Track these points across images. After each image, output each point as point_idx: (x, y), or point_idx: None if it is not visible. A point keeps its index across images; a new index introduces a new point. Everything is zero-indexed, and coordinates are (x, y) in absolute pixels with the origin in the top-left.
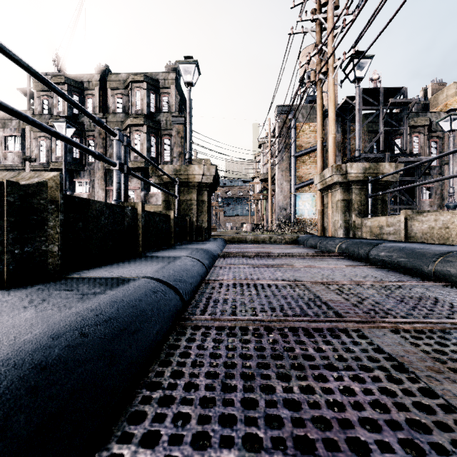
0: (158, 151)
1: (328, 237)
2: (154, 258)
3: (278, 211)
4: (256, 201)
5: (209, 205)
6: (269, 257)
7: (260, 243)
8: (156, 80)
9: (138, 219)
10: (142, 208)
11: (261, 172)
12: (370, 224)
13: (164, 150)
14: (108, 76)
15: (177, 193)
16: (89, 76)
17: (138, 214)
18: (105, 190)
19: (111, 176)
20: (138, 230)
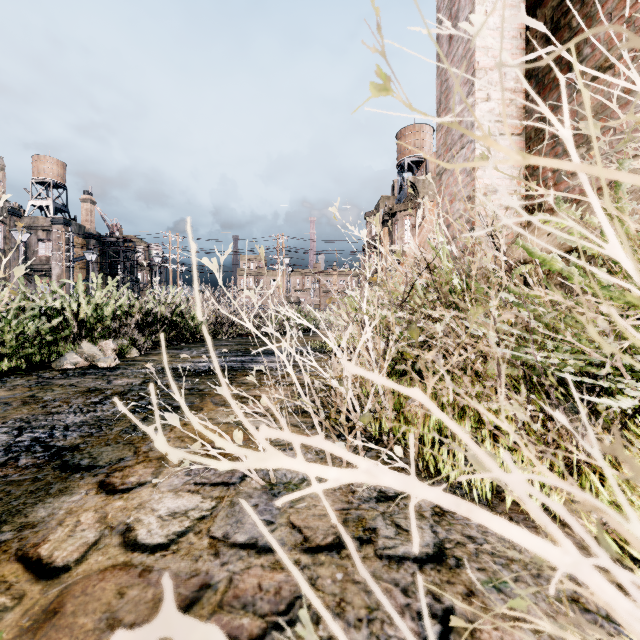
0: None
1: None
2: None
3: None
4: None
5: None
6: None
7: None
8: None
9: None
10: None
11: None
12: None
13: None
14: None
15: None
16: None
17: None
18: None
19: None
20: None
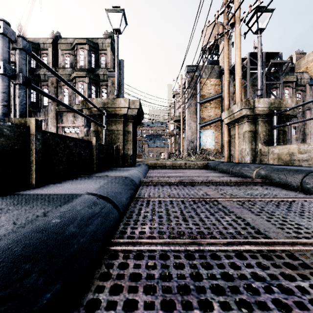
0: (98, 97)
1: (239, 163)
2: (29, 201)
3: (187, 143)
4: (170, 137)
5: (134, 135)
6: (193, 184)
7: (177, 167)
8: (95, 43)
9: (31, 141)
10: (36, 126)
11: (175, 115)
12: (278, 151)
13: (102, 96)
14: (59, 40)
15: (104, 123)
16: (44, 39)
17: (31, 134)
18: (56, 126)
19: (61, 116)
20: (30, 156)
